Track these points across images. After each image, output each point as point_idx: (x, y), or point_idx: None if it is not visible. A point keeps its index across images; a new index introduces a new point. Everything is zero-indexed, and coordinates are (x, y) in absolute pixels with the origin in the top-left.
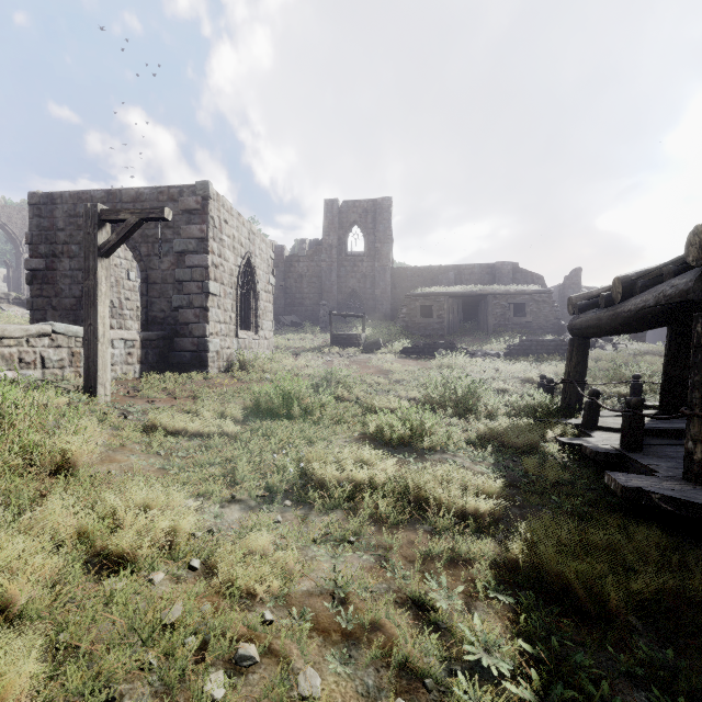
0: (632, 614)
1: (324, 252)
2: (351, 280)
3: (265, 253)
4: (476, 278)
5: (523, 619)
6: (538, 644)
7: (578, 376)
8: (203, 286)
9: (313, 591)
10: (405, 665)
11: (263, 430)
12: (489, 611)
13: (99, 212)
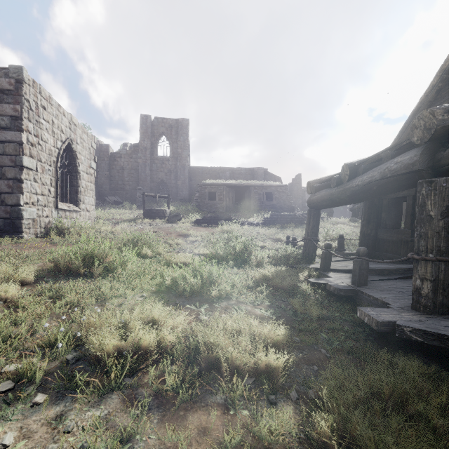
0: None
1: (140, 152)
2: (160, 173)
3: (87, 143)
4: (243, 176)
5: None
6: None
7: (314, 235)
8: (16, 160)
9: None
10: None
11: (52, 292)
12: None
13: None
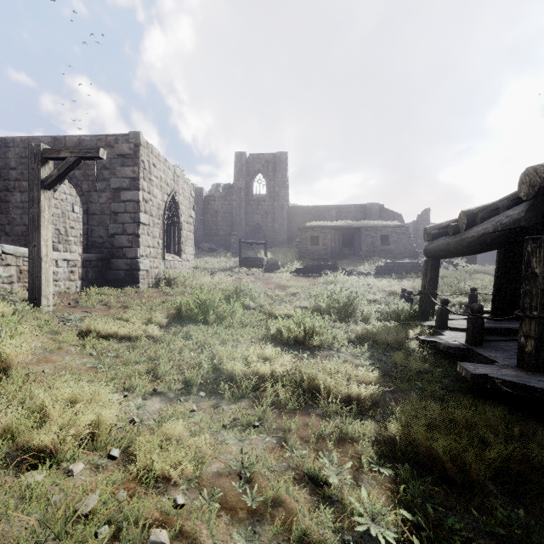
0: (487, 480)
1: (234, 194)
2: (256, 215)
3: (187, 192)
4: (352, 215)
5: (401, 488)
6: (416, 511)
7: (431, 289)
8: (135, 217)
9: (222, 472)
10: (303, 538)
11: (183, 333)
12: (373, 483)
13: (42, 150)
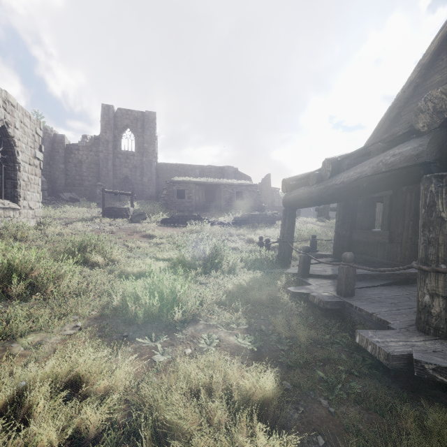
0: None
1: (101, 145)
2: (124, 168)
3: (30, 129)
4: (213, 175)
5: None
6: None
7: (289, 237)
8: None
9: None
10: None
11: None
12: None
13: None
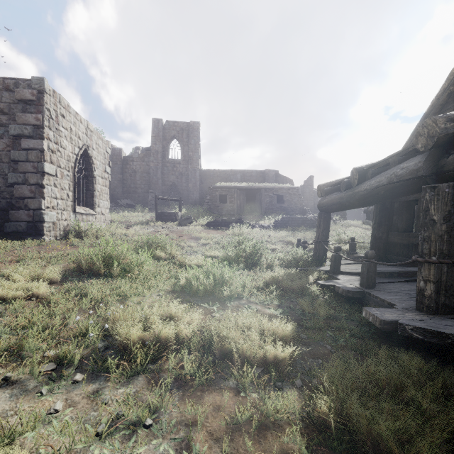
0: None
1: (152, 156)
2: (172, 176)
3: (102, 148)
4: (254, 179)
5: None
6: None
7: (324, 238)
8: (38, 166)
9: None
10: None
11: (78, 290)
12: None
13: None
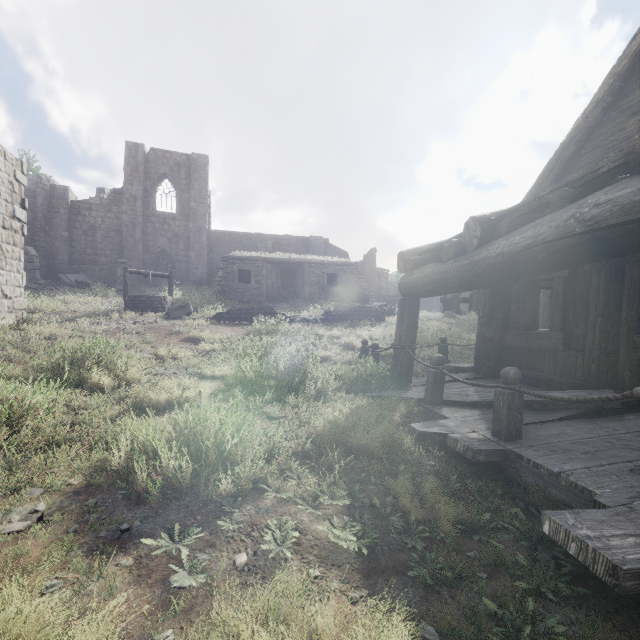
0: None
1: (125, 203)
2: (161, 238)
3: (5, 172)
4: (293, 249)
5: None
6: None
7: (410, 341)
8: None
9: None
10: None
11: None
12: None
13: None
